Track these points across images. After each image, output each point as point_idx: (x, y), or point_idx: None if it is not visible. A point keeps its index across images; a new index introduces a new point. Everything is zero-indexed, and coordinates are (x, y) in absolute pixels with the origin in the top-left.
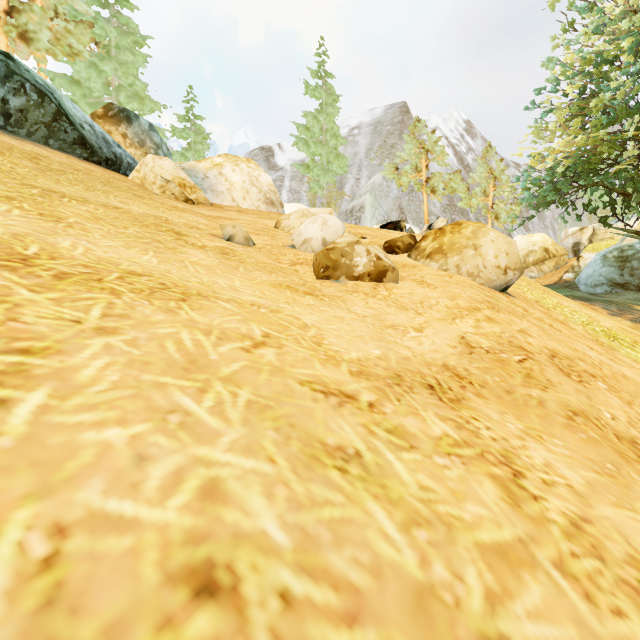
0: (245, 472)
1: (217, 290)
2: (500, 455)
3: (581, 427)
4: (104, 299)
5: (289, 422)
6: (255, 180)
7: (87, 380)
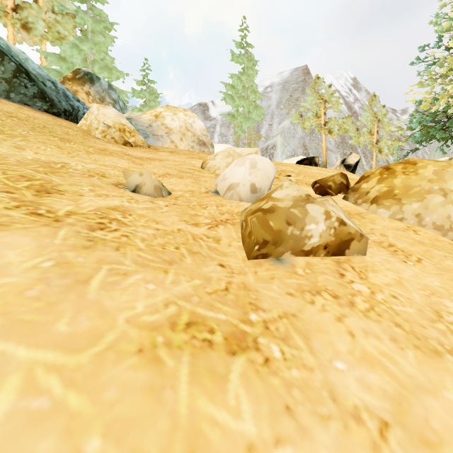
0: None
1: None
2: None
3: None
4: None
5: None
6: (190, 126)
7: None
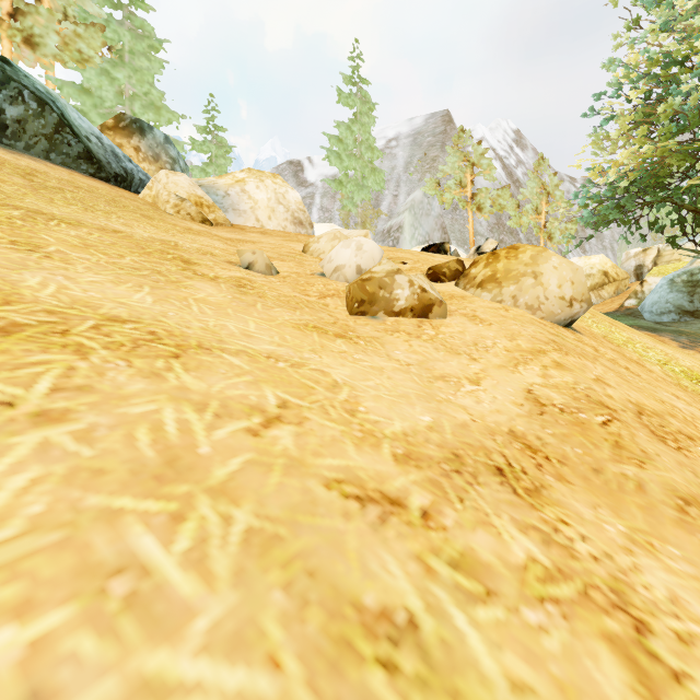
0: None
1: (224, 338)
2: (609, 590)
3: (699, 524)
4: (62, 362)
5: (307, 567)
6: (282, 198)
7: None
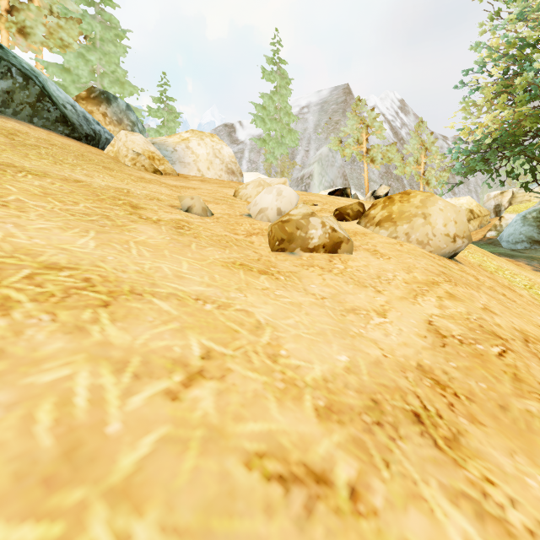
0: None
1: (157, 281)
2: None
3: None
4: None
5: None
6: (218, 152)
7: None
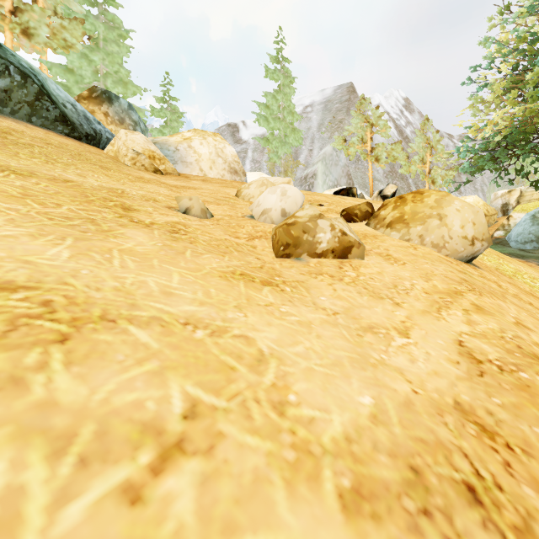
0: None
1: (138, 300)
2: None
3: None
4: None
5: None
6: (220, 152)
7: None
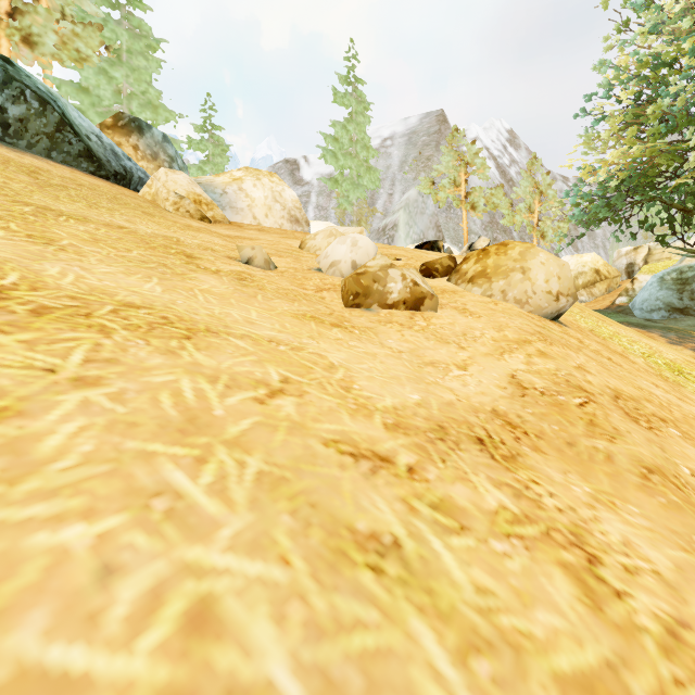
0: (249, 583)
1: (229, 324)
2: (569, 533)
3: (659, 488)
4: (90, 339)
5: (309, 501)
6: (278, 196)
7: (50, 453)
